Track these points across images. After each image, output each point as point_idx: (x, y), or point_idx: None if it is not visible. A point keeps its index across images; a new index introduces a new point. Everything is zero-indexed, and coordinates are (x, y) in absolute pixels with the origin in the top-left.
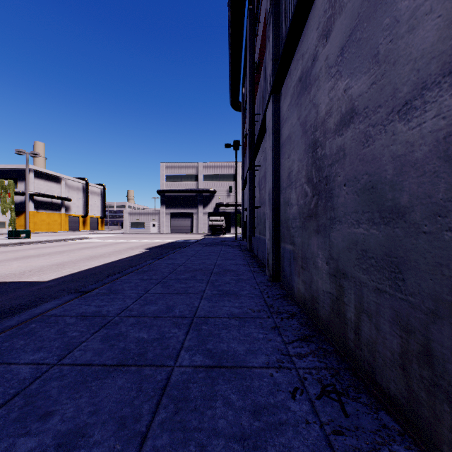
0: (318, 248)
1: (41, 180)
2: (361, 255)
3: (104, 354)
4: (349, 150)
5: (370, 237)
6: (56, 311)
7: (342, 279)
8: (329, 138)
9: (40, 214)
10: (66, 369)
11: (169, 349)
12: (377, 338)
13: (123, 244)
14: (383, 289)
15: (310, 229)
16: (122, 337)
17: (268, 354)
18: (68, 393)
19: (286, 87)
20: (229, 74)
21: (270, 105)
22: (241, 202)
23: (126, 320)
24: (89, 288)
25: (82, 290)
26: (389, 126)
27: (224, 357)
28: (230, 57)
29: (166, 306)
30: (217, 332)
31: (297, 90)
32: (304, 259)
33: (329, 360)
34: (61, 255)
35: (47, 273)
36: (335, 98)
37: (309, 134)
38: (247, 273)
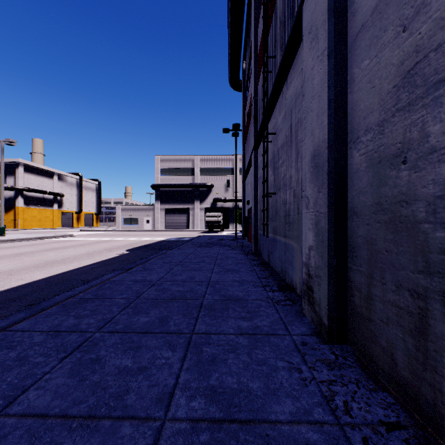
0: None
1: (31, 175)
2: None
3: None
4: None
5: None
6: None
7: None
8: None
9: (31, 210)
10: None
11: None
12: None
13: (104, 243)
14: None
15: None
16: None
17: None
18: None
19: None
20: (228, 40)
21: None
22: (239, 197)
23: None
24: None
25: None
26: None
27: None
28: (230, 14)
29: None
30: None
31: None
32: None
33: None
34: (11, 259)
35: None
36: None
37: None
38: (266, 309)
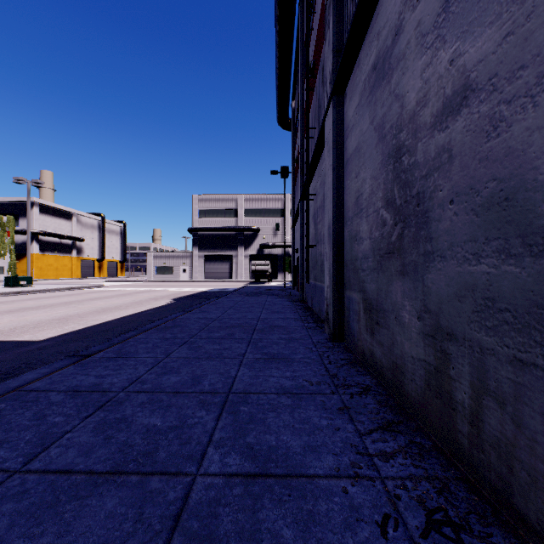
0: (404, 296)
1: (47, 216)
2: (484, 306)
3: (93, 452)
4: (460, 149)
5: (502, 278)
6: (39, 384)
7: (447, 341)
8: (423, 138)
9: (46, 257)
10: (32, 479)
11: (190, 445)
12: (517, 438)
13: (145, 294)
14: (531, 361)
15: (390, 270)
16: (125, 424)
17: (337, 454)
18: (24, 526)
19: (353, 84)
20: (276, 83)
21: (330, 111)
22: (290, 242)
23: (133, 398)
24: (91, 350)
25: (81, 353)
26: (543, 94)
27: (271, 458)
28: (277, 61)
29: (191, 376)
30: (261, 417)
31: (370, 83)
32: (380, 312)
33: (429, 463)
34: (66, 307)
35: (44, 330)
36: (433, 77)
37: (389, 139)
38: (300, 330)
